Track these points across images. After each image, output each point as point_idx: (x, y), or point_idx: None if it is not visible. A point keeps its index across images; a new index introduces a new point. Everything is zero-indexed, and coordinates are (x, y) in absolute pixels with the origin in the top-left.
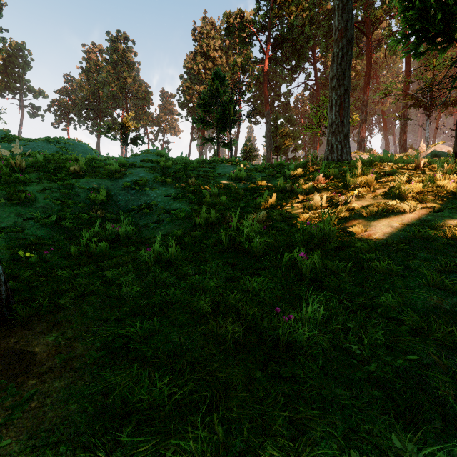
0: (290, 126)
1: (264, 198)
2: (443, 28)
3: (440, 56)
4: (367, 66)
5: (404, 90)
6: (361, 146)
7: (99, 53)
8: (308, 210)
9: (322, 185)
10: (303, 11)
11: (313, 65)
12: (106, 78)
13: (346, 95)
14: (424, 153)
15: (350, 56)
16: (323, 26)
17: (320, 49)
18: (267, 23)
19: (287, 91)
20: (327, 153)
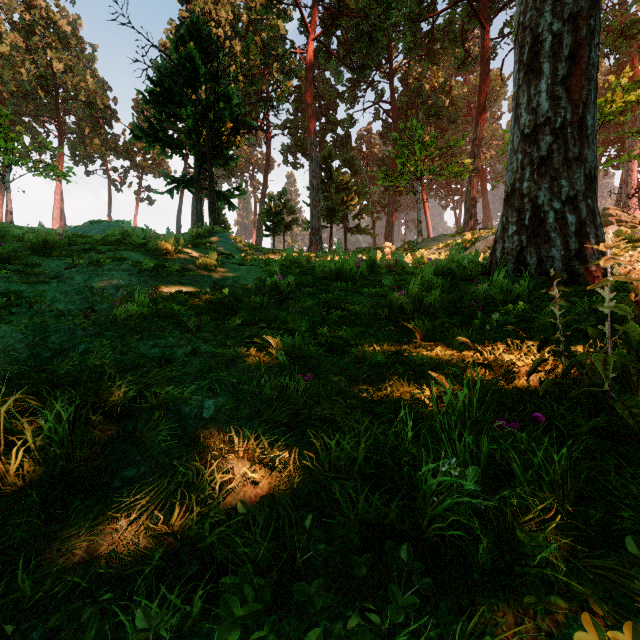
0: (352, 175)
1: None
2: None
3: None
4: (482, 77)
5: None
6: (471, 214)
7: (5, 13)
8: None
9: None
10: None
11: (388, 77)
12: (10, 57)
13: (596, 17)
14: None
15: None
16: None
17: (404, 44)
18: None
19: (347, 117)
20: (517, 243)
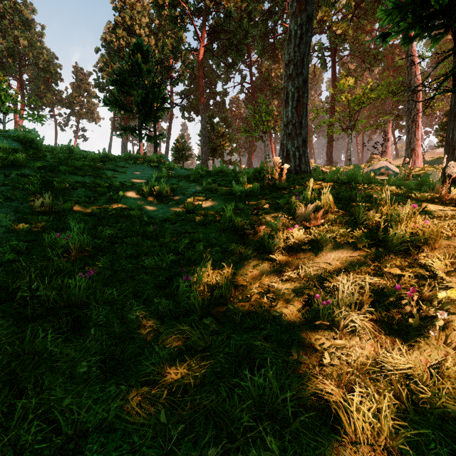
0: (226, 127)
1: (201, 278)
2: (445, 5)
3: (431, 47)
4: None
5: (331, 105)
6: None
7: None
8: (324, 328)
9: (319, 231)
10: (242, 1)
11: (248, 67)
12: None
13: (305, 88)
14: (370, 169)
15: (309, 38)
16: (260, 26)
17: (257, 50)
18: (202, 8)
19: (223, 90)
20: (281, 162)
